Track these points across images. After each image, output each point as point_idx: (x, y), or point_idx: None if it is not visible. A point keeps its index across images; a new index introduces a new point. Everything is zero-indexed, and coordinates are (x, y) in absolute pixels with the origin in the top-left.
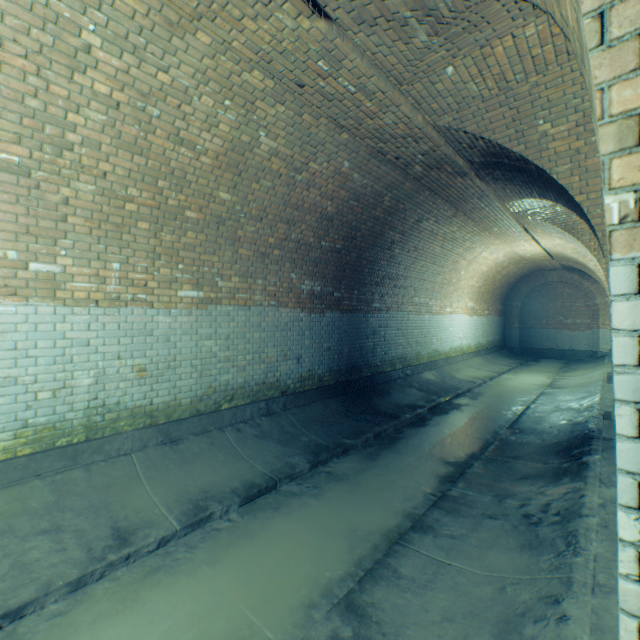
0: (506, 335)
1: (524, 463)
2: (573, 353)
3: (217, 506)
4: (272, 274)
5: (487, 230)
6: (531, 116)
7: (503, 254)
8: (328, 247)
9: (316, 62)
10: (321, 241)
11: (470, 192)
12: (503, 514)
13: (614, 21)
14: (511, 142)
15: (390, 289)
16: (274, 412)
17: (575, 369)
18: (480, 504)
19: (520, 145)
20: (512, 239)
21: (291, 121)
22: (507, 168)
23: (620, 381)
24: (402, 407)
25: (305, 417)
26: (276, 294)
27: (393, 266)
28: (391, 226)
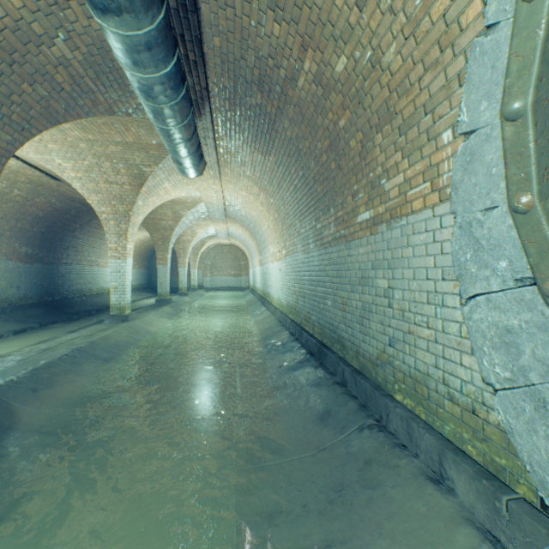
0: (152, 281)
1: None
2: None
3: (6, 333)
4: (6, 244)
5: None
6: None
7: (144, 236)
8: (38, 231)
9: (53, 184)
10: (34, 228)
11: None
12: None
13: (109, 239)
14: None
15: (73, 252)
16: (7, 313)
17: None
18: None
19: None
20: (144, 231)
21: (32, 188)
22: None
23: (111, 271)
24: (82, 311)
25: (27, 315)
26: (7, 254)
27: (76, 240)
28: (75, 222)
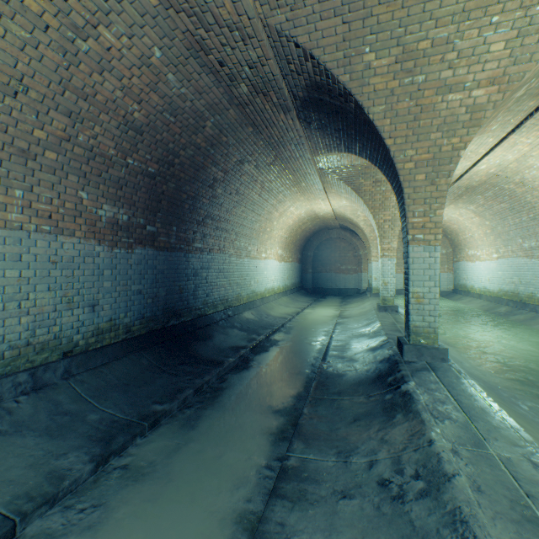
0: (303, 278)
1: (350, 399)
2: (346, 291)
3: None
4: (44, 186)
5: (297, 184)
6: (360, 39)
7: (305, 211)
8: (138, 168)
9: None
10: (127, 157)
11: (290, 136)
12: (356, 485)
13: None
14: (339, 69)
15: (213, 230)
16: (47, 384)
17: (351, 302)
18: (327, 473)
19: (346, 75)
20: (314, 197)
21: None
22: (326, 109)
23: None
24: (225, 350)
25: (101, 383)
26: (52, 216)
27: (216, 206)
28: (214, 161)
